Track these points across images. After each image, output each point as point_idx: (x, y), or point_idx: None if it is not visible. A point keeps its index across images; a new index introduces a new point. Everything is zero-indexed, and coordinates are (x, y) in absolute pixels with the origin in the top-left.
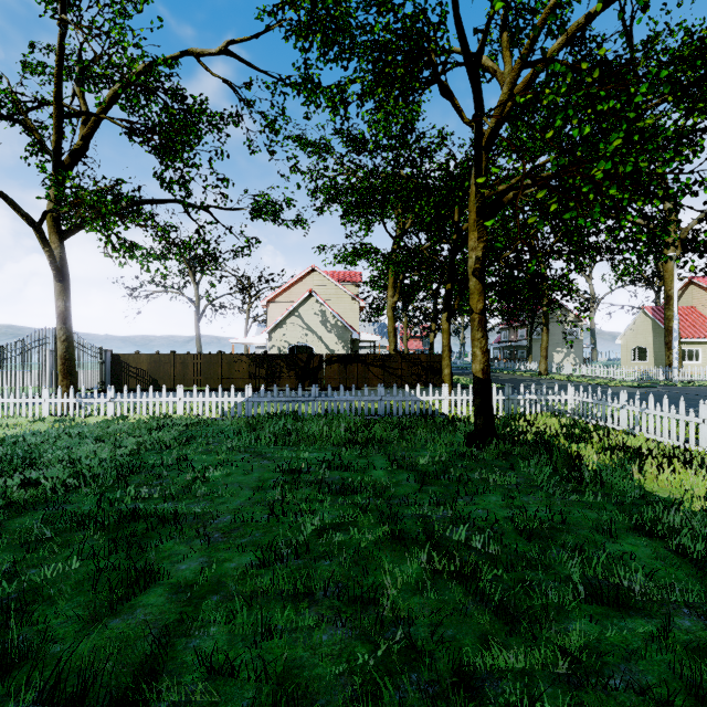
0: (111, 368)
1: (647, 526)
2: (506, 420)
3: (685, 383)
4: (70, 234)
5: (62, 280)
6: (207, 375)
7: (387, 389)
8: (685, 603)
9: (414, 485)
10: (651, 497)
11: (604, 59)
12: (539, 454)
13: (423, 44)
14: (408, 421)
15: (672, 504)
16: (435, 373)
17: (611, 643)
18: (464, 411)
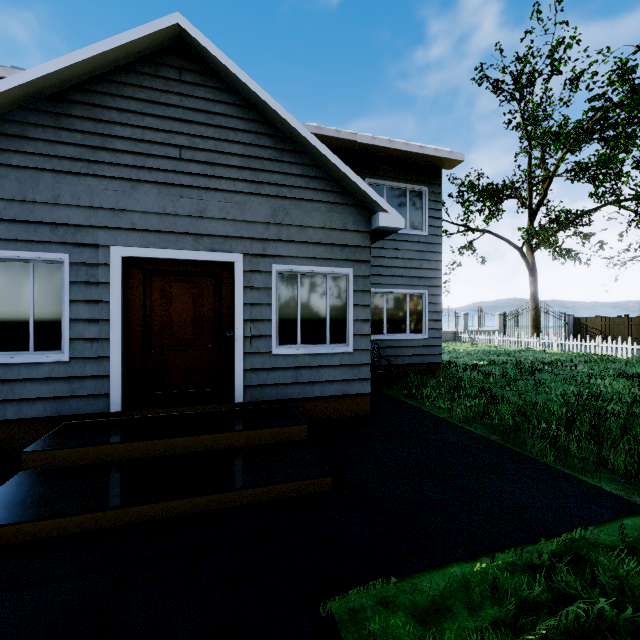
0: (572, 328)
1: None
2: None
3: None
4: (536, 249)
5: (532, 275)
6: None
7: None
8: None
9: None
10: None
11: None
12: None
13: None
14: None
15: None
16: None
17: None
18: None
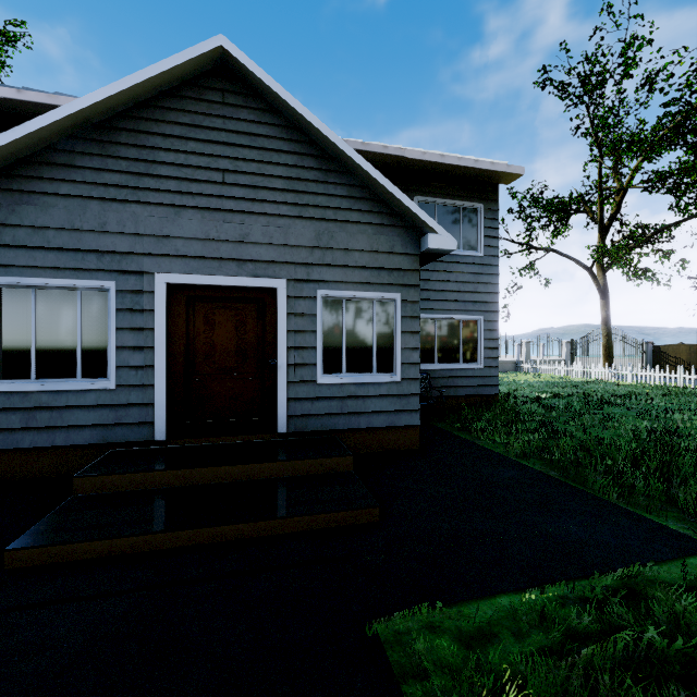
0: (651, 357)
1: None
2: None
3: None
4: (608, 268)
5: (604, 298)
6: None
7: None
8: None
9: None
10: None
11: None
12: None
13: None
14: None
15: None
16: None
17: None
18: None
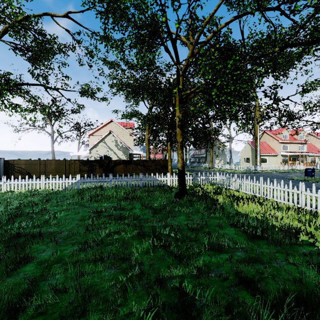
0: (3, 167)
1: (234, 223)
2: (193, 187)
3: (261, 171)
4: None
5: None
6: (57, 170)
7: (145, 175)
8: (241, 247)
9: (151, 214)
10: (239, 213)
11: (227, 44)
12: (203, 200)
13: (156, 29)
14: (152, 189)
15: (245, 215)
16: (166, 168)
17: (213, 263)
18: (176, 184)
